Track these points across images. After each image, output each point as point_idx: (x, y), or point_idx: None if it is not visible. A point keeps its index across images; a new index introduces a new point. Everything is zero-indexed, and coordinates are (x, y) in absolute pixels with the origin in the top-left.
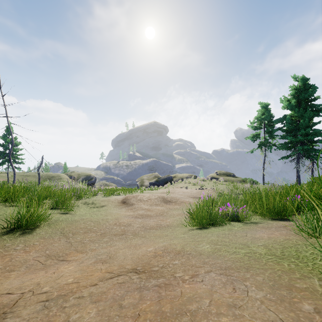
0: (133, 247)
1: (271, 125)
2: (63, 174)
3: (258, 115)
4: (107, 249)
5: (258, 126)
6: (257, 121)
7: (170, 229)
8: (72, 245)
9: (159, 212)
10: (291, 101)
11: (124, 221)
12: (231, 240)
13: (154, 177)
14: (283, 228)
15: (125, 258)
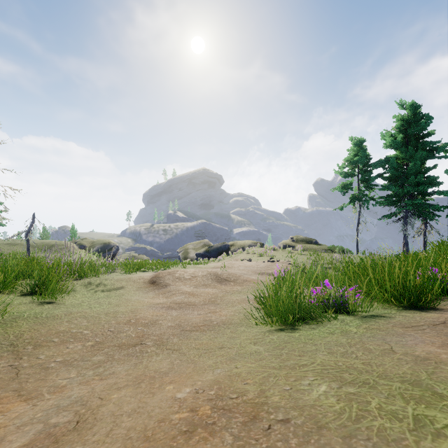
0: (146, 382)
1: (369, 170)
2: (68, 242)
3: (351, 157)
4: (89, 388)
5: (351, 172)
6: (348, 165)
7: (228, 330)
8: (17, 375)
9: (208, 297)
10: (395, 137)
11: (145, 316)
12: (369, 366)
13: (203, 246)
14: (445, 328)
15: (110, 430)
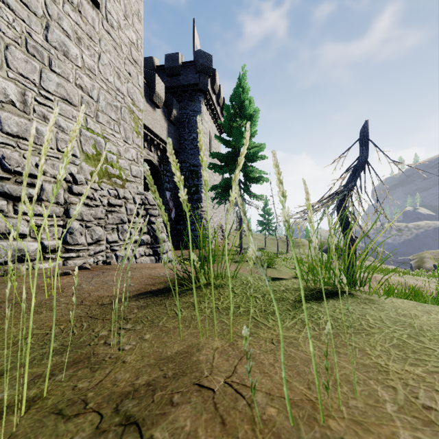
0: None
1: None
2: (305, 240)
3: None
4: None
5: None
6: None
7: None
8: None
9: None
10: None
11: None
12: None
13: None
14: None
15: None
